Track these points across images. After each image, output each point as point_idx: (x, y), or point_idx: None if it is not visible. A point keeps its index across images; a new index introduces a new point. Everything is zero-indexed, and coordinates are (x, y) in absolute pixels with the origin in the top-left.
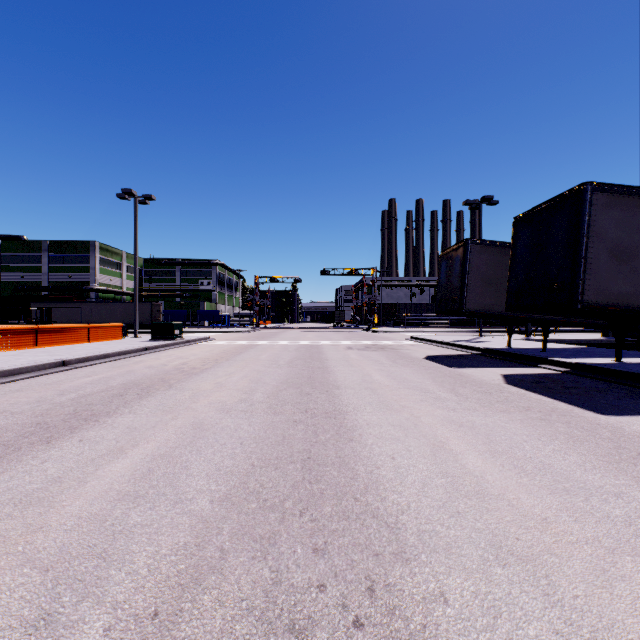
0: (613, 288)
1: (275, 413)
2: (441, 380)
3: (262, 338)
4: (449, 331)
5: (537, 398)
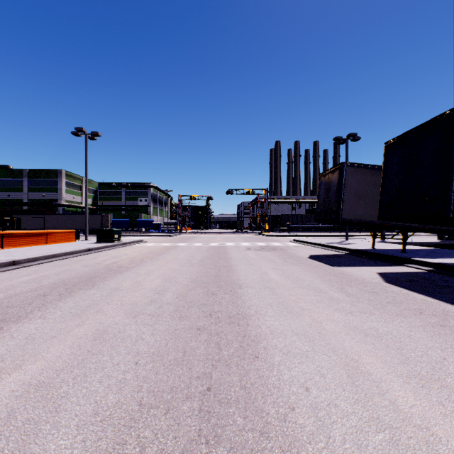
0: None
1: (180, 317)
2: (328, 279)
3: (182, 240)
4: (321, 235)
5: (422, 298)
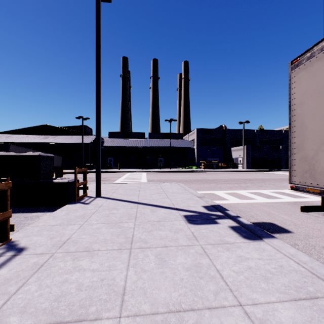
0: None
1: None
2: None
3: None
4: None
5: None
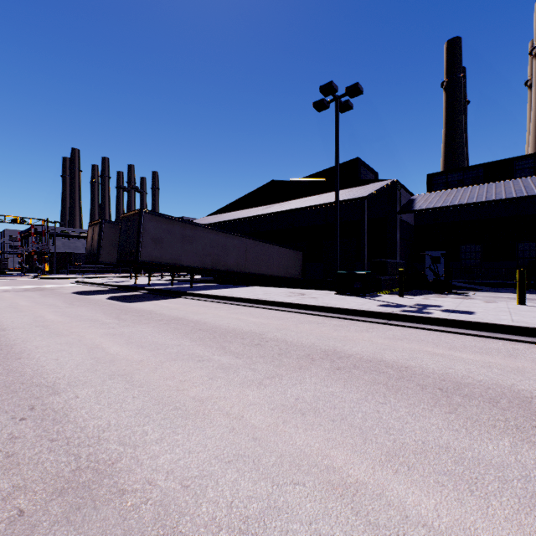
0: (153, 254)
1: None
2: (69, 301)
3: None
4: (117, 276)
5: (111, 302)
